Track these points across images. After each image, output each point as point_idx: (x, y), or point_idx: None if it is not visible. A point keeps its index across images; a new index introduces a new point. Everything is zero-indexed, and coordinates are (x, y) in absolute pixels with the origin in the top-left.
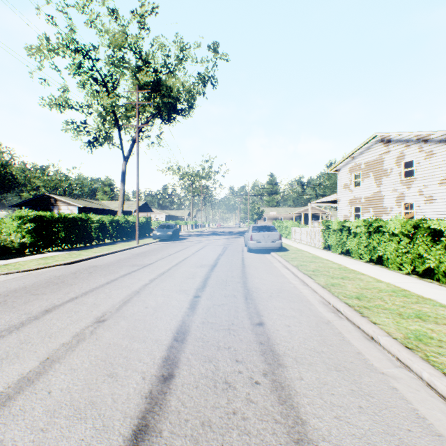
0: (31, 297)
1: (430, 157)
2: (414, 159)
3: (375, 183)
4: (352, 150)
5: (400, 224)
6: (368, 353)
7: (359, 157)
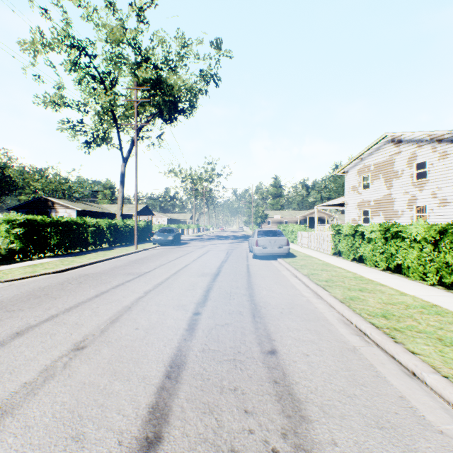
0: (4, 315)
1: (444, 158)
2: (427, 160)
3: (386, 185)
4: (361, 151)
5: (423, 229)
6: (414, 398)
7: (368, 159)
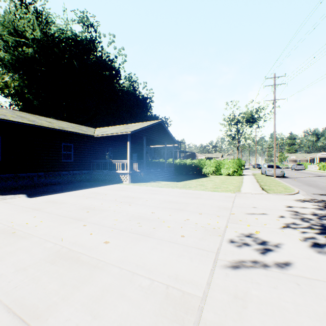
0: None
1: None
2: None
3: None
4: None
5: None
6: (315, 173)
7: None
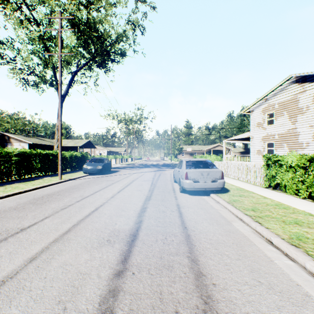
0: None
1: None
2: None
3: (290, 121)
4: (267, 92)
5: None
6: None
7: (273, 98)
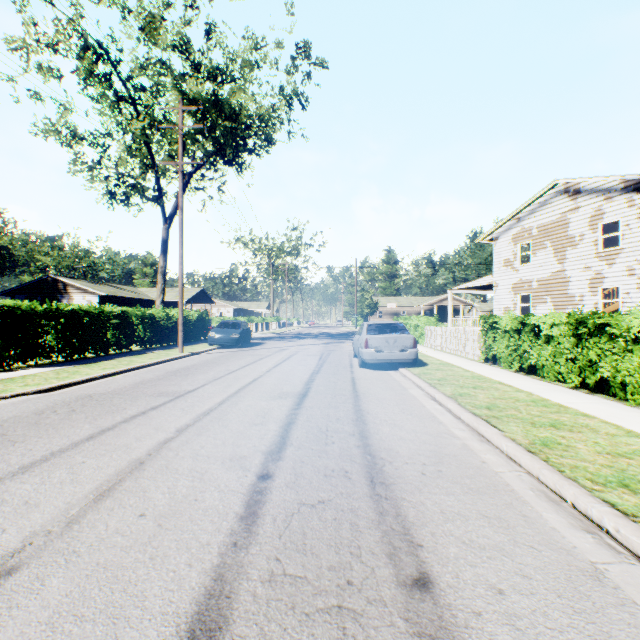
0: None
1: None
2: (620, 219)
3: (556, 258)
4: (519, 208)
5: None
6: None
7: (529, 218)
